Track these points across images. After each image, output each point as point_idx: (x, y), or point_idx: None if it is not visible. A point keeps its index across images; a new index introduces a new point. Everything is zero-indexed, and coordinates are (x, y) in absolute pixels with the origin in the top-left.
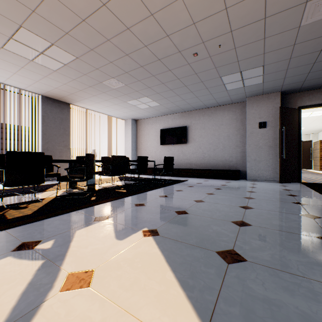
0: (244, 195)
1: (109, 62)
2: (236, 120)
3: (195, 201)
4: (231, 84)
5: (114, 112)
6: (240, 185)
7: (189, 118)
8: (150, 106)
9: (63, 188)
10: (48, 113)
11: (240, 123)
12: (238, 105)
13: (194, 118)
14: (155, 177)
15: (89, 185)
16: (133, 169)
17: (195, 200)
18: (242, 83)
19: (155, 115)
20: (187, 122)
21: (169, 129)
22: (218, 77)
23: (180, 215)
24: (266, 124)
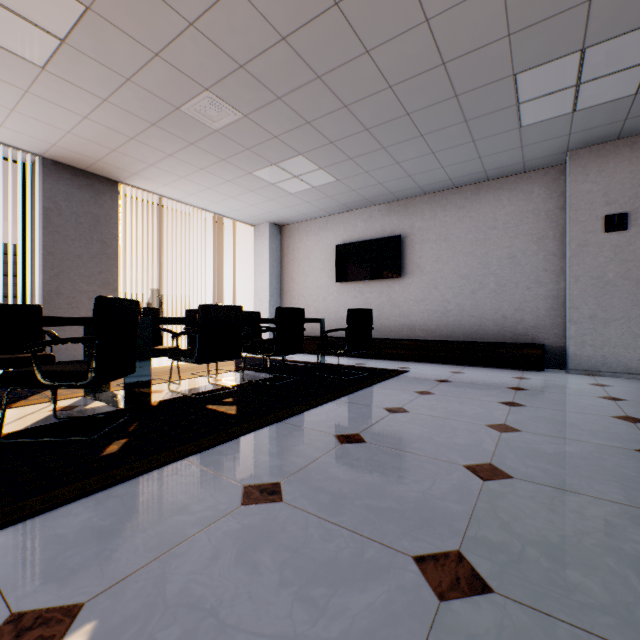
0: (628, 437)
1: (185, 22)
2: (533, 215)
3: (475, 472)
4: (538, 102)
5: (227, 205)
6: (566, 389)
7: (407, 217)
8: (311, 187)
9: (68, 396)
10: (59, 202)
11: (544, 222)
12: (540, 177)
13: (421, 216)
14: (323, 362)
15: (132, 393)
16: (268, 341)
17: (472, 465)
18: (571, 99)
19: (325, 211)
20: (402, 226)
21: (357, 244)
22: (506, 75)
23: (451, 603)
24: (629, 218)
